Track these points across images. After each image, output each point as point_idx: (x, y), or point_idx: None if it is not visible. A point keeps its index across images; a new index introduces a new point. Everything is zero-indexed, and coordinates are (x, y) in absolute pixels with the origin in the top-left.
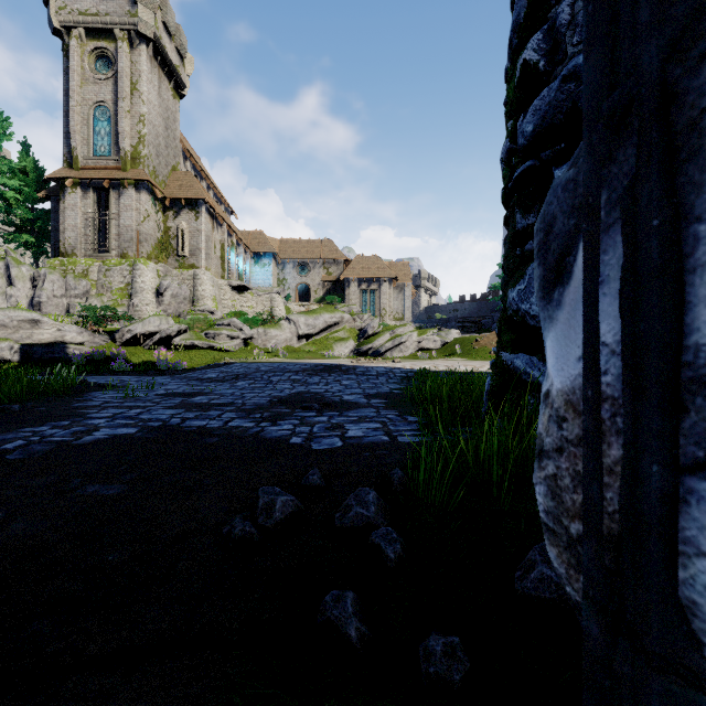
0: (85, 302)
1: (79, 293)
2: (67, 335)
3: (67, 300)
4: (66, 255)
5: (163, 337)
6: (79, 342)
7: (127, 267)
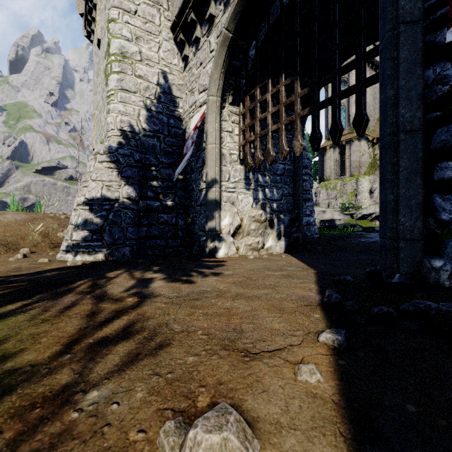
0: (335, 201)
1: (333, 197)
2: (334, 216)
3: (328, 201)
4: (326, 180)
5: (377, 215)
6: (339, 219)
7: (354, 181)
